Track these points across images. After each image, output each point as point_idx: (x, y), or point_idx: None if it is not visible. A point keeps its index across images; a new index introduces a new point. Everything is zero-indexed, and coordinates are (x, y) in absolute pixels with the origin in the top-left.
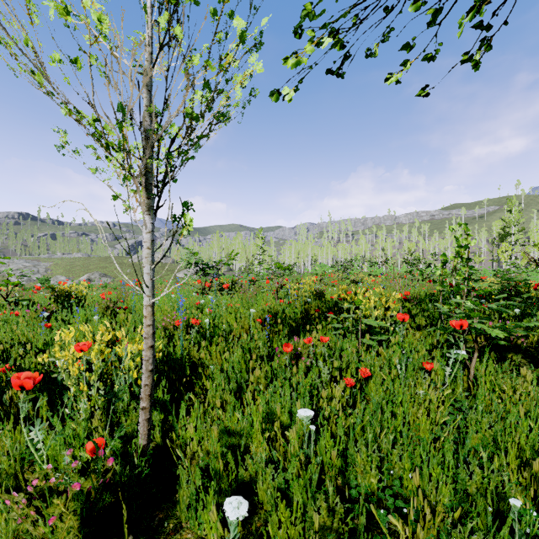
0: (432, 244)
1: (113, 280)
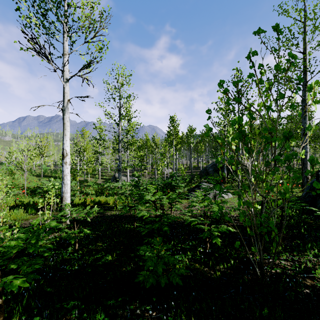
0: None
1: None
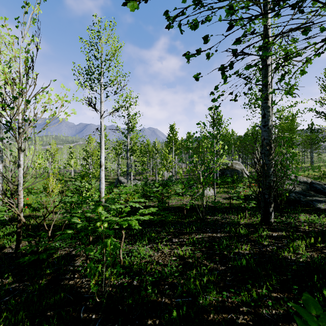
0: None
1: None
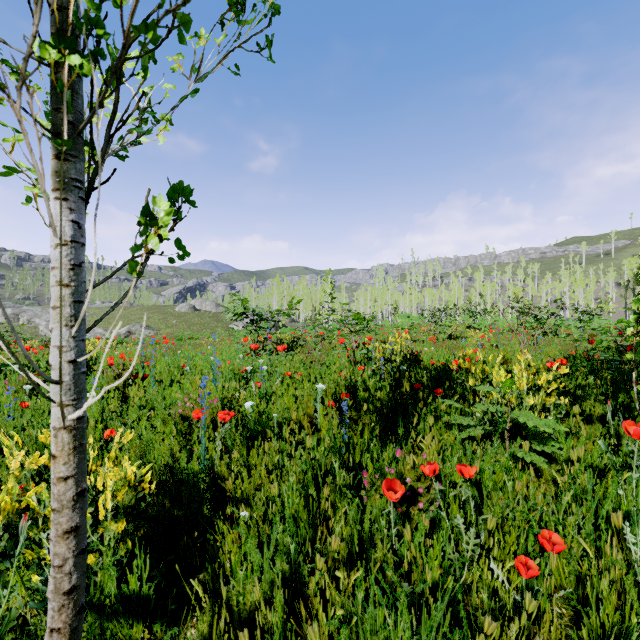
0: (545, 289)
1: (156, 333)
